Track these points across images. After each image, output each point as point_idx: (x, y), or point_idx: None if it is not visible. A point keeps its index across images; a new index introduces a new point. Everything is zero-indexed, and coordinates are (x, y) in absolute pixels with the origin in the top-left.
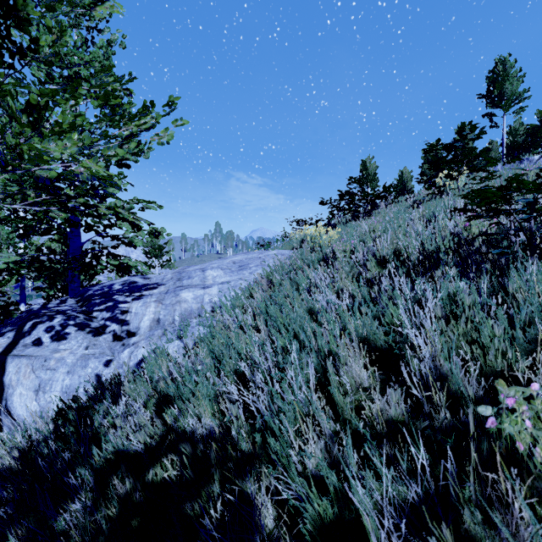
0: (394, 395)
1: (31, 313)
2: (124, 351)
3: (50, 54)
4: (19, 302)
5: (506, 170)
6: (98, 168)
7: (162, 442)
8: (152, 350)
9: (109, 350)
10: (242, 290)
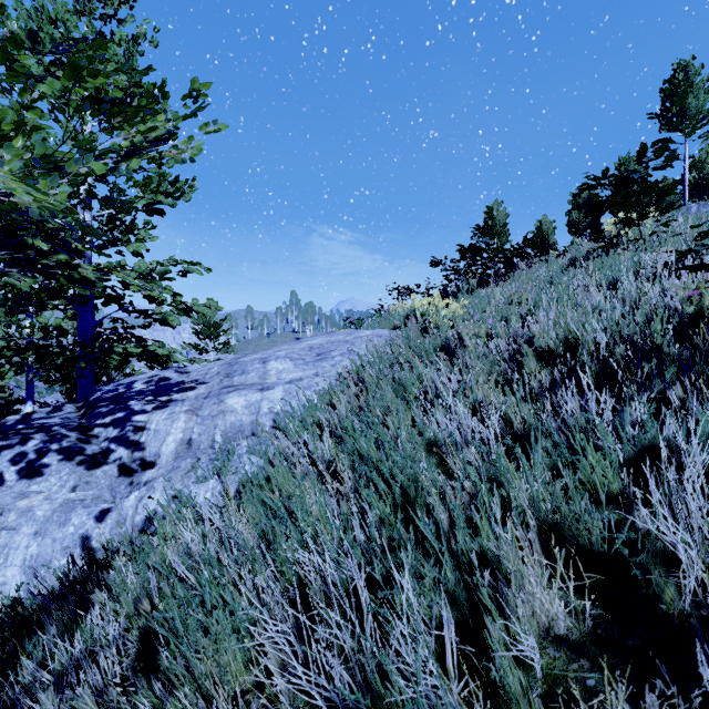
0: None
1: None
2: (130, 496)
3: None
4: (25, 400)
5: None
6: (13, 185)
7: None
8: (173, 495)
9: (109, 491)
10: (319, 393)
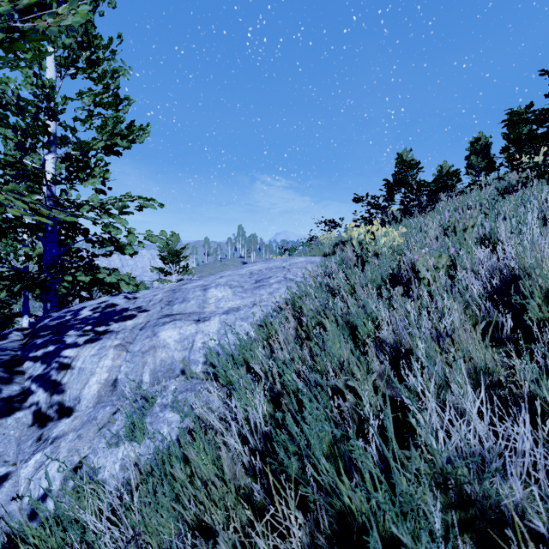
0: None
1: None
2: (30, 460)
3: None
4: (22, 314)
5: None
6: None
7: None
8: (73, 467)
9: (16, 447)
10: (256, 325)
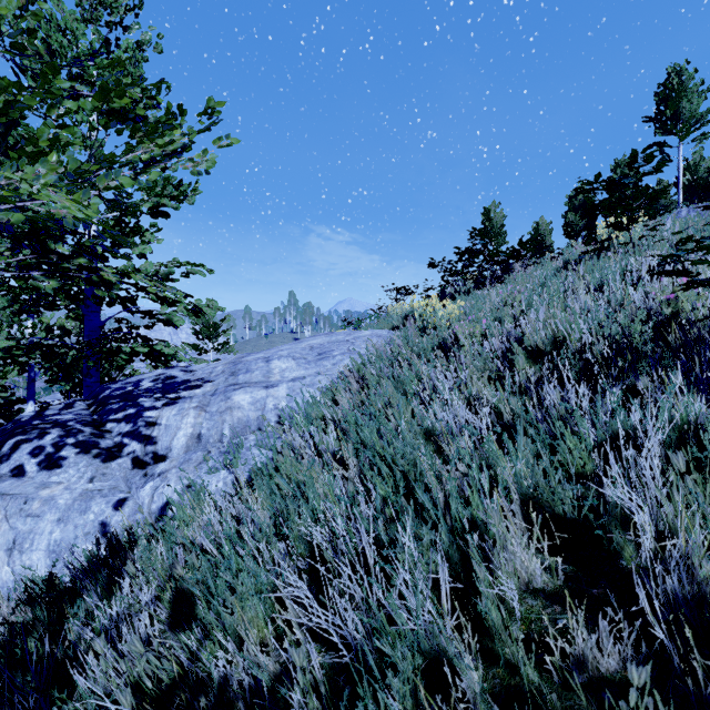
0: (641, 675)
1: (17, 426)
2: (146, 486)
3: (18, 31)
4: (27, 400)
5: (700, 216)
6: (67, 203)
7: (174, 685)
8: (186, 485)
9: (125, 482)
10: (322, 390)
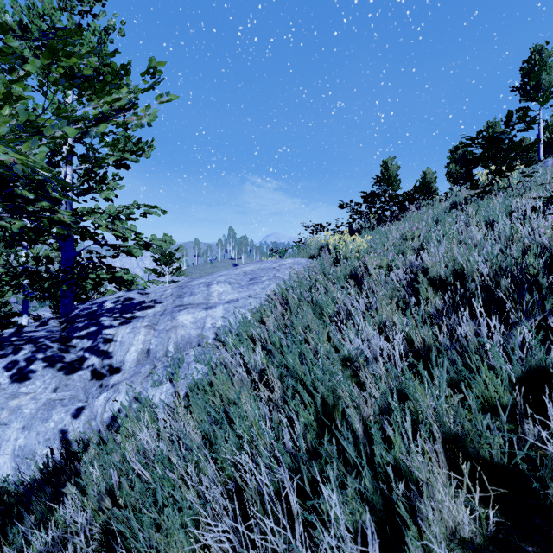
0: None
1: None
2: (100, 397)
3: None
4: (22, 313)
5: None
6: None
7: None
8: (134, 397)
9: (84, 392)
10: (252, 311)
